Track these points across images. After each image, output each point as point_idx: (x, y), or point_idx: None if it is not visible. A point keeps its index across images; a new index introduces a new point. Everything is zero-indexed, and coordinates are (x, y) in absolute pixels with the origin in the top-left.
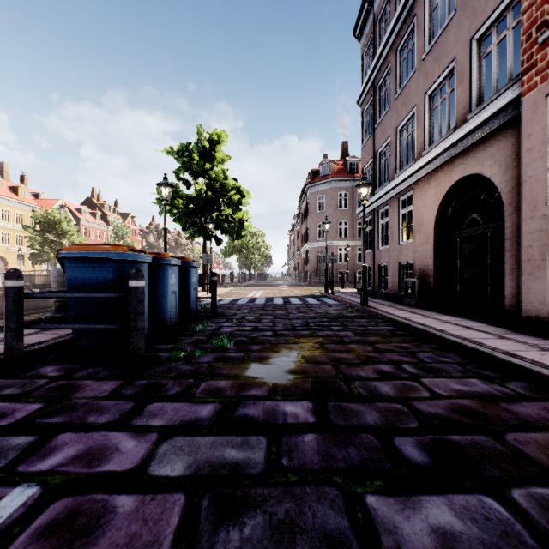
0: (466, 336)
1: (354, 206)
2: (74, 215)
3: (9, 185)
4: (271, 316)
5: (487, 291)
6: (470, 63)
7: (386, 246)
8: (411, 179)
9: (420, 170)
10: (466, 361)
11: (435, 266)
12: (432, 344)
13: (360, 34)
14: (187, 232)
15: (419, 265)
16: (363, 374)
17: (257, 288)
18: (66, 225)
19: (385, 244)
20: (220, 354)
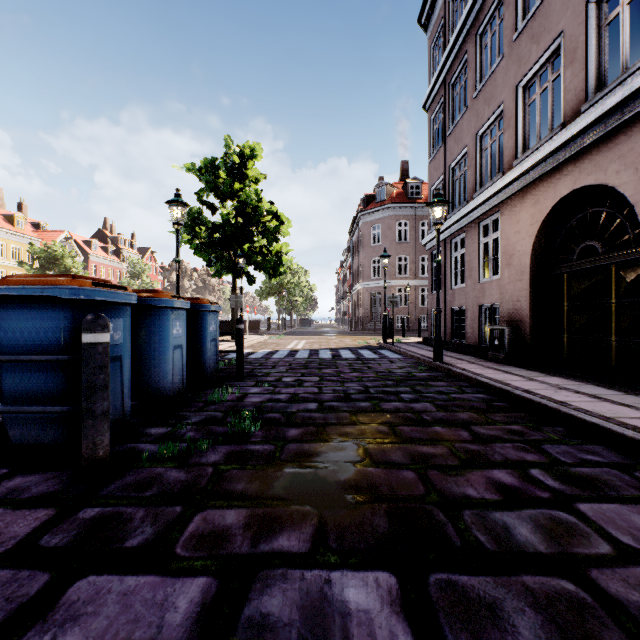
0: (605, 414)
1: (416, 238)
2: (82, 250)
3: (4, 214)
4: (316, 378)
5: (611, 344)
6: (586, 36)
7: (462, 285)
8: (497, 198)
9: (511, 184)
10: (628, 461)
11: (531, 310)
12: (557, 426)
13: (427, 22)
14: (213, 269)
15: (508, 309)
16: (472, 492)
17: (299, 337)
18: (70, 261)
19: (460, 282)
20: (238, 447)
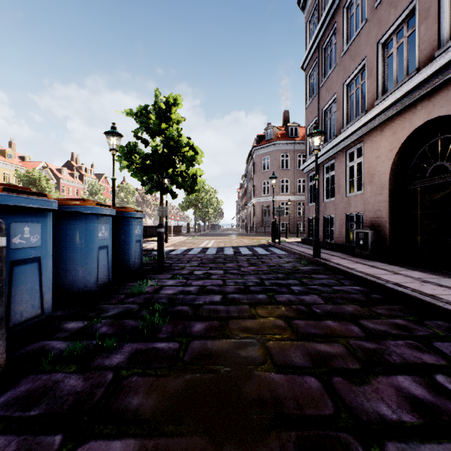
0: None
1: (295, 166)
2: (55, 175)
3: None
4: (221, 271)
5: None
6: None
7: (332, 199)
8: (361, 131)
9: (373, 120)
10: None
11: (390, 217)
12: (436, 319)
13: (304, 3)
14: (146, 188)
15: (370, 216)
16: (386, 410)
17: (210, 238)
18: (45, 182)
19: (331, 196)
20: (144, 344)
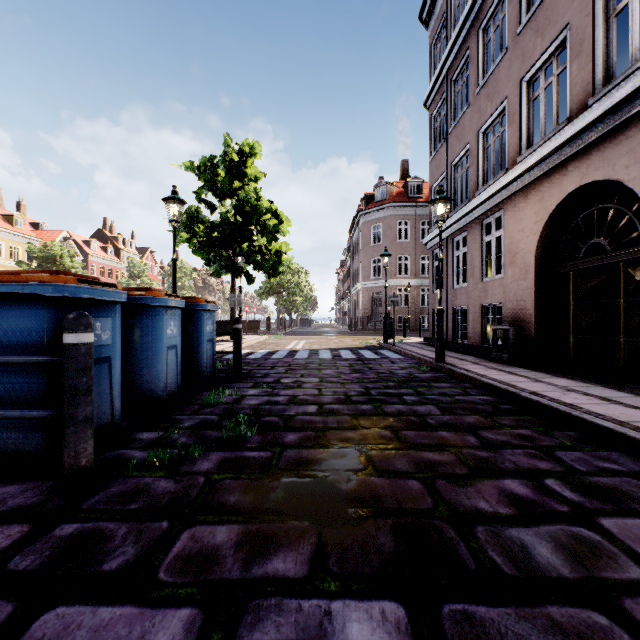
0: (618, 417)
1: (417, 237)
2: (81, 250)
3: (2, 213)
4: (316, 379)
5: (619, 344)
6: (593, 27)
7: (463, 284)
8: (500, 195)
9: (515, 181)
10: None
11: (536, 309)
12: (568, 430)
13: (428, 18)
14: (212, 268)
15: (511, 308)
16: (484, 505)
17: (299, 337)
18: (69, 260)
19: (462, 281)
20: (232, 453)
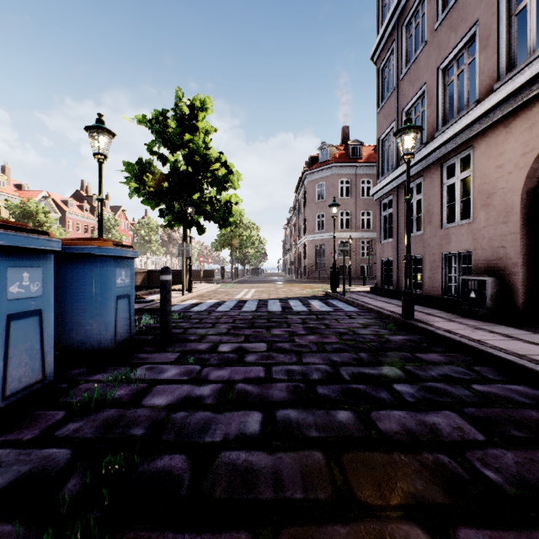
0: None
1: (357, 194)
2: (59, 208)
3: None
4: (263, 345)
5: None
6: None
7: (418, 232)
8: (470, 130)
9: (491, 111)
10: None
11: (522, 257)
12: None
13: None
14: (166, 220)
15: (485, 256)
16: None
17: (250, 286)
18: (43, 216)
19: (416, 229)
20: None
